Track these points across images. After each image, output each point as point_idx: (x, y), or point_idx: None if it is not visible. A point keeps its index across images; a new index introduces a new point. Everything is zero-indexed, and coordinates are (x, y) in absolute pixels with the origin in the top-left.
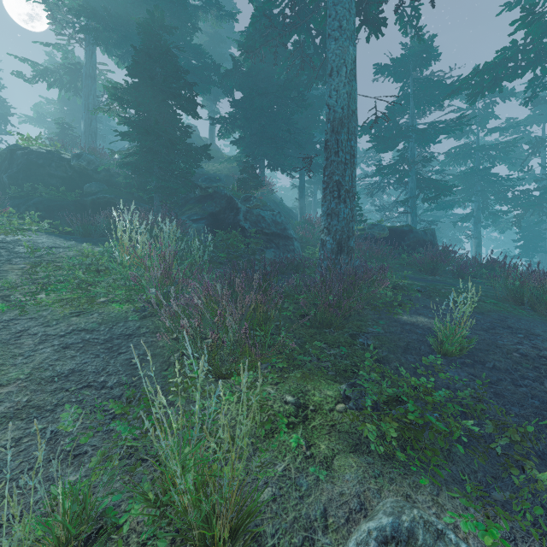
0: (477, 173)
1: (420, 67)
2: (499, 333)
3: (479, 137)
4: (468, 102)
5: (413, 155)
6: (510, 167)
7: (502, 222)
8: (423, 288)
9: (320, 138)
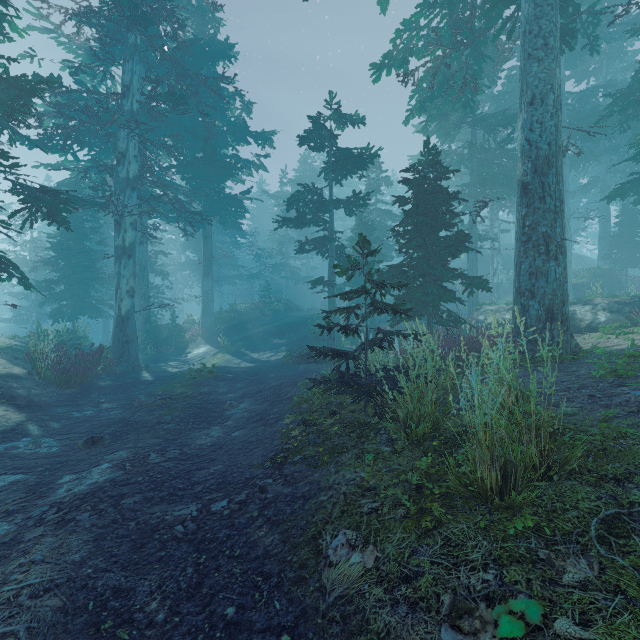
0: None
1: None
2: None
3: None
4: None
5: None
6: None
7: None
8: None
9: None
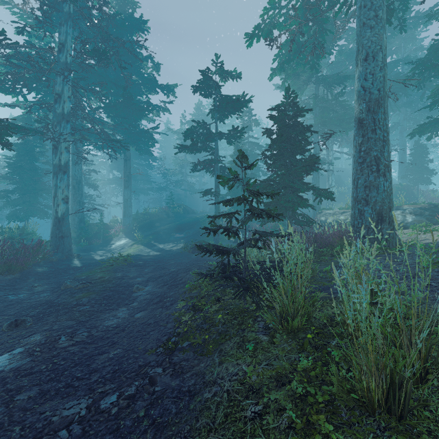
0: None
1: None
2: None
3: None
4: None
5: None
6: None
7: None
8: None
9: None
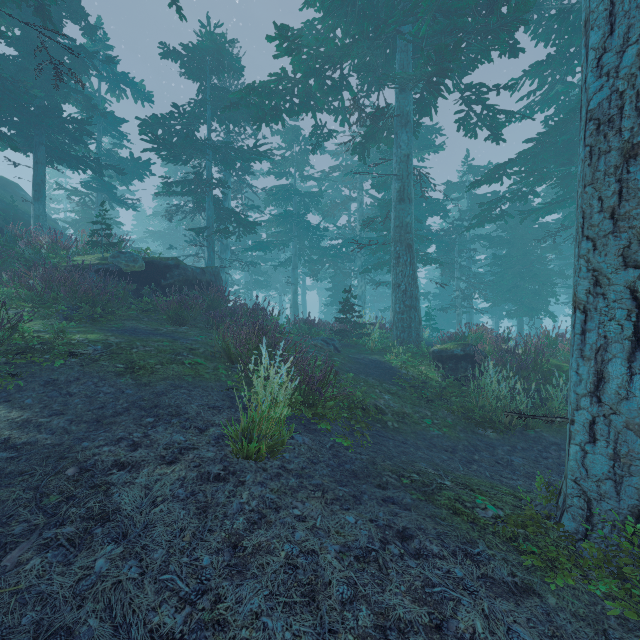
0: (292, 217)
1: (217, 72)
2: (116, 423)
3: (309, 186)
4: (287, 141)
5: (210, 176)
6: (326, 219)
7: (321, 271)
8: (105, 347)
9: (70, 114)
